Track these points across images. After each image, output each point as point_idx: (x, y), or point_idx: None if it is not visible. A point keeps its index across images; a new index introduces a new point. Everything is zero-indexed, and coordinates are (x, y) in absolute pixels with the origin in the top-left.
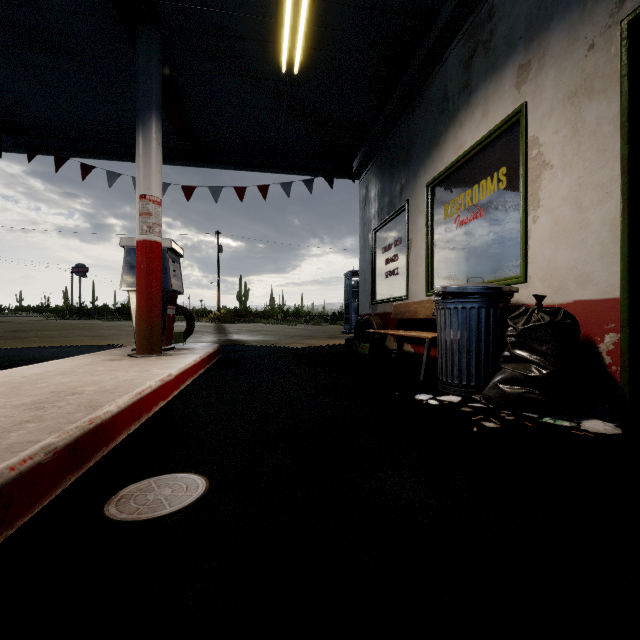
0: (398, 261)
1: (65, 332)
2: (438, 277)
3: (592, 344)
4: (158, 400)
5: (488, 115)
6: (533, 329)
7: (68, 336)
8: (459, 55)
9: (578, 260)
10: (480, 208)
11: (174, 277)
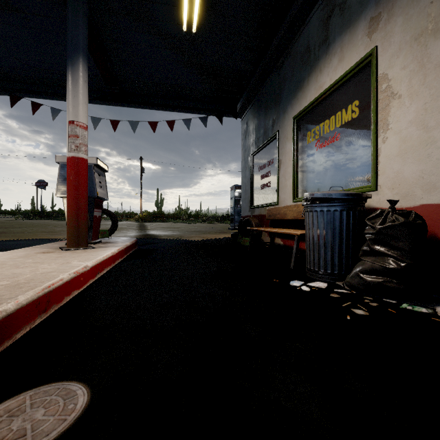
0: (270, 176)
1: (26, 229)
2: (302, 188)
3: (437, 240)
4: (71, 290)
5: (343, 60)
6: (390, 228)
7: (27, 232)
8: (319, 17)
9: (424, 171)
10: (336, 134)
11: (100, 187)
